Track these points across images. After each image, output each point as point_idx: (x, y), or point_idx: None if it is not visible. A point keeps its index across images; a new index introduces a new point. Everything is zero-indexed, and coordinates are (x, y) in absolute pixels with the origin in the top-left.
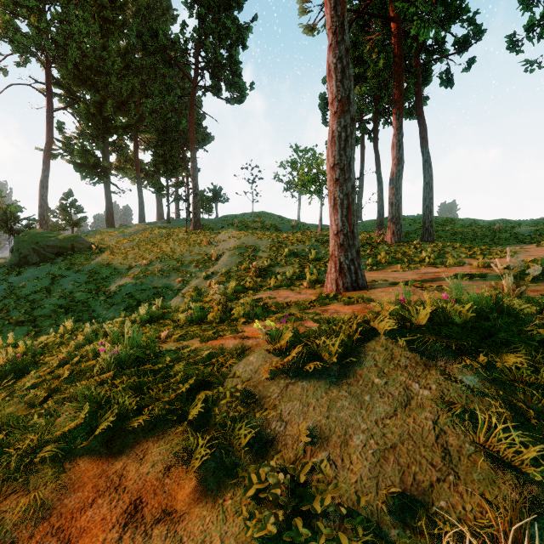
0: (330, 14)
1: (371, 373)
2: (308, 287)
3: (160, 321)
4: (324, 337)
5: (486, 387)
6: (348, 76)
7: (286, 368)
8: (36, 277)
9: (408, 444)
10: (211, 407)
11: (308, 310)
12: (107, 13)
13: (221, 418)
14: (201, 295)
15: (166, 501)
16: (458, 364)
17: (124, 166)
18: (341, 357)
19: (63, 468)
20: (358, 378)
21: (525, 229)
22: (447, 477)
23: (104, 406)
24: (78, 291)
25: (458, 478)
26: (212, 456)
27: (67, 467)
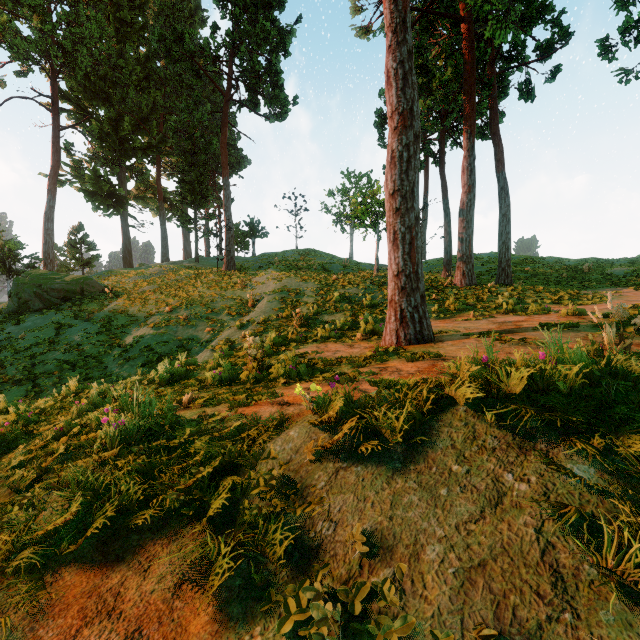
0: (389, 9)
1: (448, 457)
2: (363, 339)
3: (183, 381)
4: (384, 408)
5: (606, 481)
6: (410, 84)
7: (335, 447)
8: (39, 326)
9: (502, 562)
10: (239, 498)
11: (363, 368)
12: (124, 13)
13: (251, 515)
14: (235, 348)
15: (173, 635)
16: (565, 447)
17: (144, 194)
18: (407, 434)
19: (42, 583)
20: (430, 464)
21: (620, 269)
22: (561, 614)
23: (102, 495)
24: (88, 344)
25: (578, 618)
26: (238, 568)
27: (48, 580)
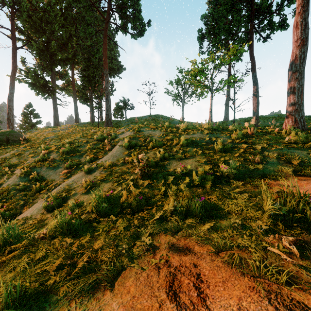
0: None
1: None
2: None
3: None
4: None
5: None
6: None
7: None
8: None
9: None
10: None
11: None
12: None
13: None
14: (67, 201)
15: None
16: None
17: (67, 87)
18: None
19: None
20: None
21: None
22: None
23: None
24: None
25: None
26: None
27: None
